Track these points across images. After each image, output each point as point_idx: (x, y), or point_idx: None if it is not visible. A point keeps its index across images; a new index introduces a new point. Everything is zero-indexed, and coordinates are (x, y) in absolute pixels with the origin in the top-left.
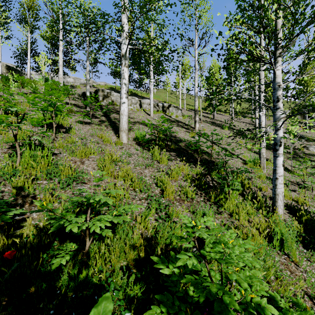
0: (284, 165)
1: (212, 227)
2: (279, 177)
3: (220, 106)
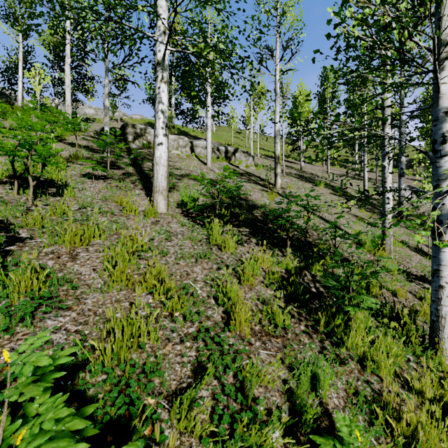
0: (417, 245)
1: (342, 424)
2: (447, 285)
3: (308, 152)
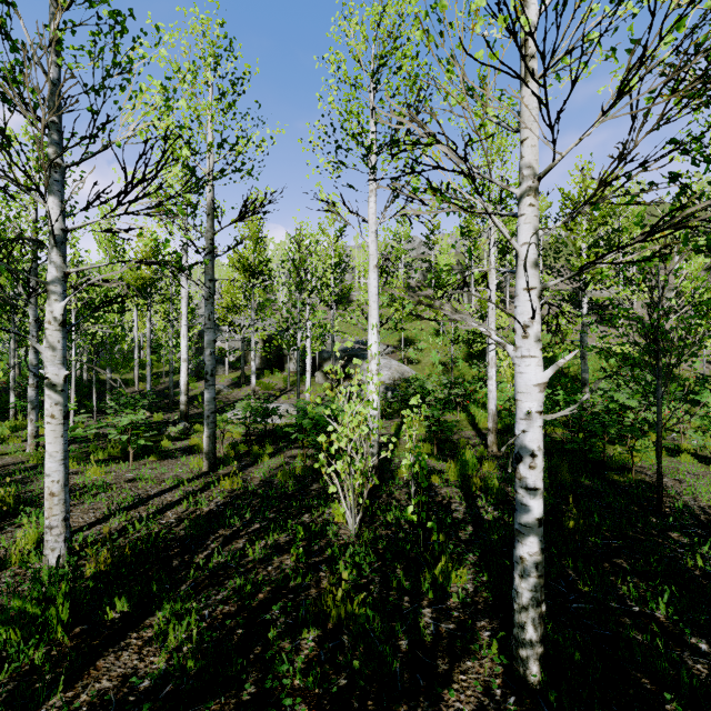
0: None
1: None
2: None
3: None
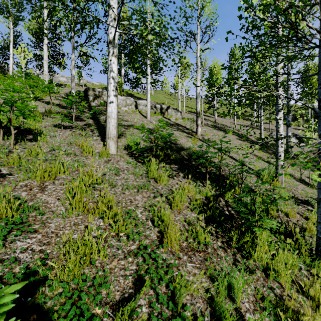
0: (301, 177)
1: None
2: None
3: (220, 109)
